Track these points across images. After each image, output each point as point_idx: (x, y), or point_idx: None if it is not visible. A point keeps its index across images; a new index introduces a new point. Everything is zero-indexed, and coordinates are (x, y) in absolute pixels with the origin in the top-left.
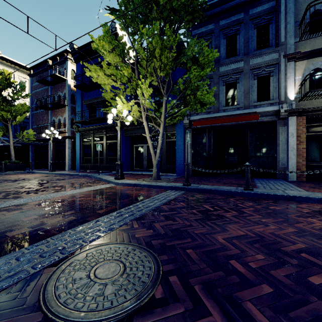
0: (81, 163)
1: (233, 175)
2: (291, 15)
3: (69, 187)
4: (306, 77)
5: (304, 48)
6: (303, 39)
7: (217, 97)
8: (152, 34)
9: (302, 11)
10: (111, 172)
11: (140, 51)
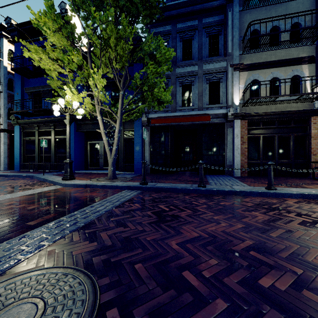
0: (22, 161)
1: (189, 173)
2: (236, 30)
3: None
4: (247, 86)
5: (246, 60)
6: (245, 53)
7: (174, 97)
8: (106, 21)
9: (244, 29)
10: (60, 172)
11: (92, 36)
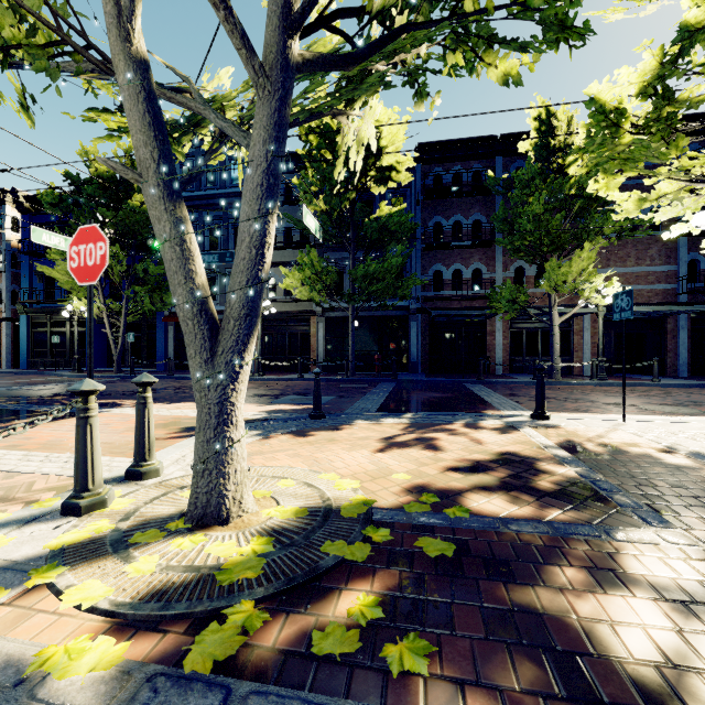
0: (31, 358)
1: None
2: None
3: (19, 379)
4: None
5: None
6: None
7: None
8: None
9: None
10: None
11: None
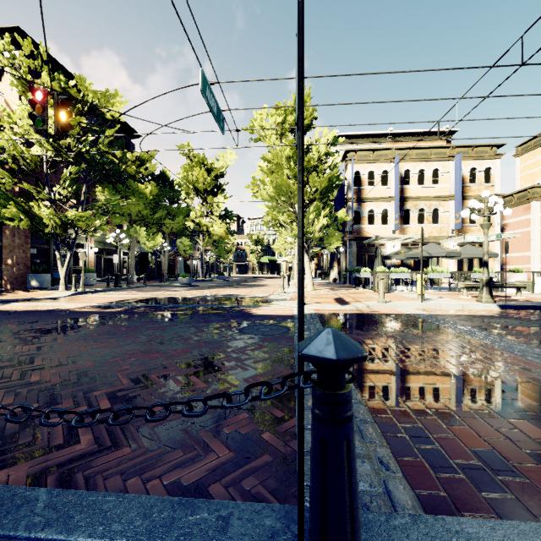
0: None
1: None
2: None
3: None
4: None
5: None
6: None
7: None
8: None
9: None
10: None
11: None
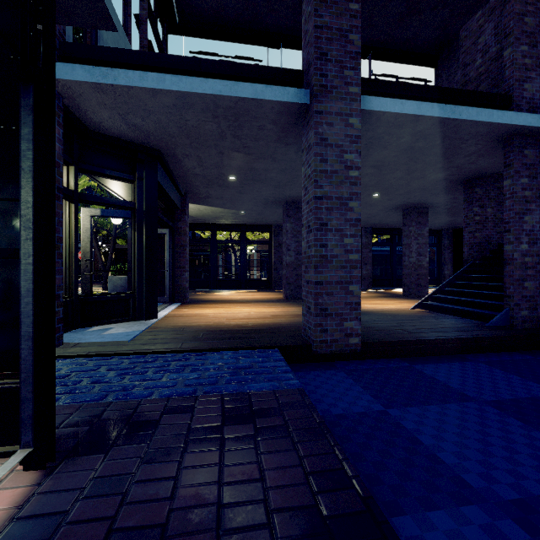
0: None
1: None
2: None
3: None
4: None
5: None
6: None
7: None
8: None
9: None
10: None
11: None
